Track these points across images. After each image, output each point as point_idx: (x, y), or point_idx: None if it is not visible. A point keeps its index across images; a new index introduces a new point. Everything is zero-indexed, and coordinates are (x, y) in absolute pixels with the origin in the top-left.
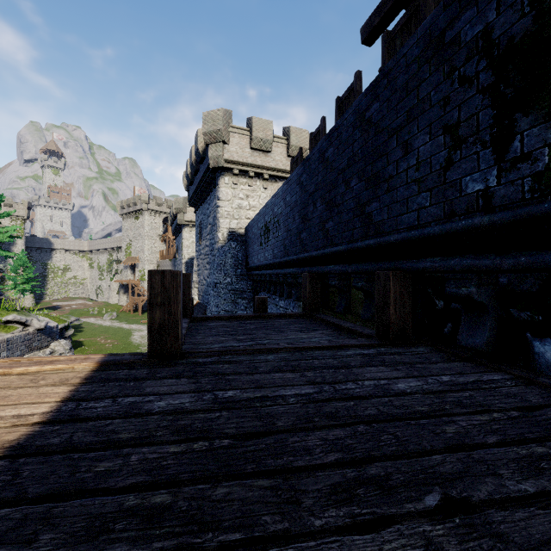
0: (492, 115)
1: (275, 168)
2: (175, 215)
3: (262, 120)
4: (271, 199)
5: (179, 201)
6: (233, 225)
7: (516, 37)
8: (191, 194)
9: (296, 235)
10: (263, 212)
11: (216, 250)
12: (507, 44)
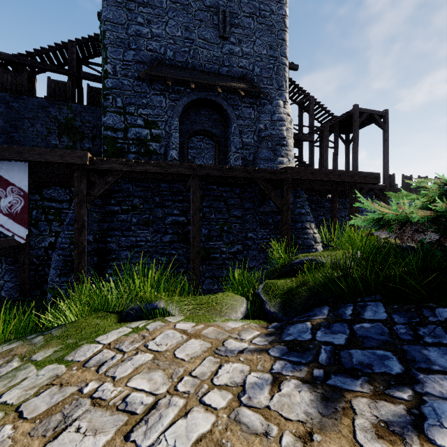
0: (58, 132)
1: None
2: None
3: None
4: None
5: None
6: None
7: (63, 122)
8: None
9: None
10: None
11: None
12: (61, 122)
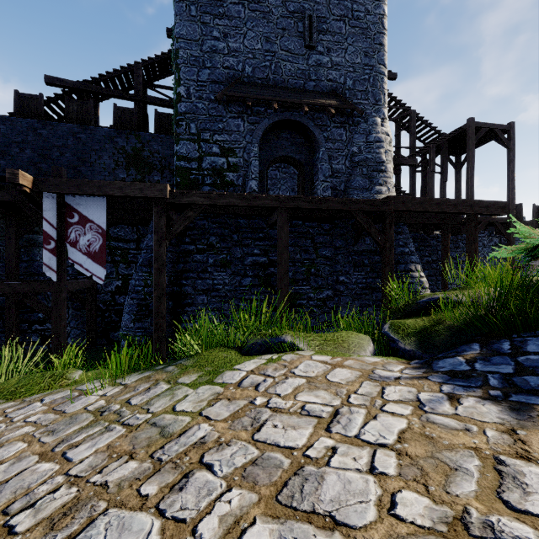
0: (126, 164)
1: None
2: None
3: None
4: None
5: None
6: None
7: (130, 153)
8: None
9: None
10: None
11: None
12: (129, 153)
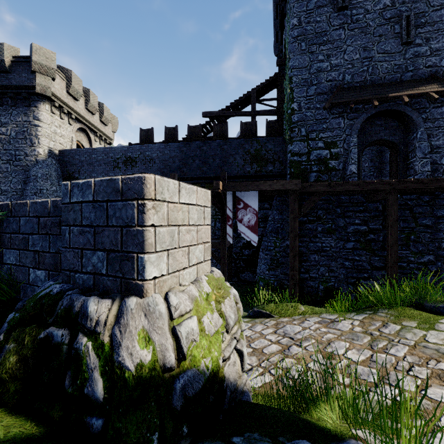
0: (250, 161)
1: (80, 113)
2: None
3: (77, 76)
4: (140, 146)
5: None
6: (52, 145)
7: (253, 153)
8: None
9: (177, 168)
10: (121, 149)
11: (31, 161)
12: (252, 153)
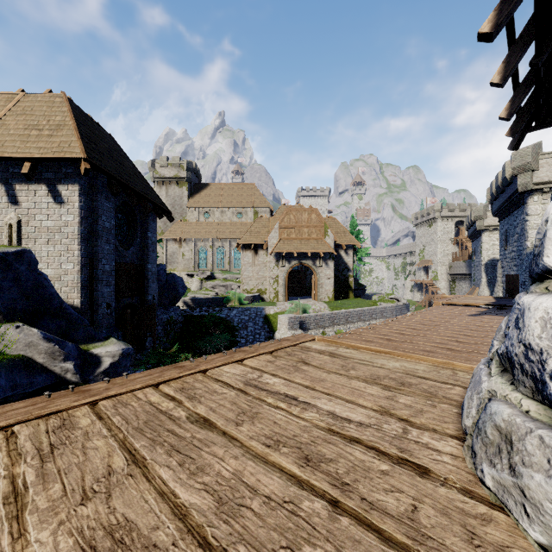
0: None
1: None
2: (473, 222)
3: None
4: None
5: (478, 210)
6: None
7: None
8: (495, 207)
9: None
10: None
11: (524, 255)
12: None
